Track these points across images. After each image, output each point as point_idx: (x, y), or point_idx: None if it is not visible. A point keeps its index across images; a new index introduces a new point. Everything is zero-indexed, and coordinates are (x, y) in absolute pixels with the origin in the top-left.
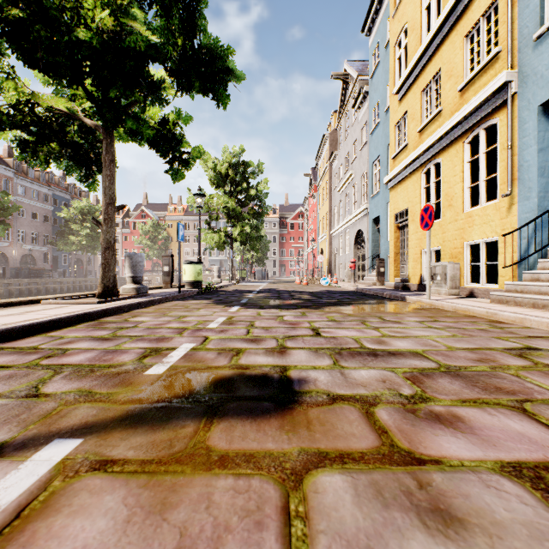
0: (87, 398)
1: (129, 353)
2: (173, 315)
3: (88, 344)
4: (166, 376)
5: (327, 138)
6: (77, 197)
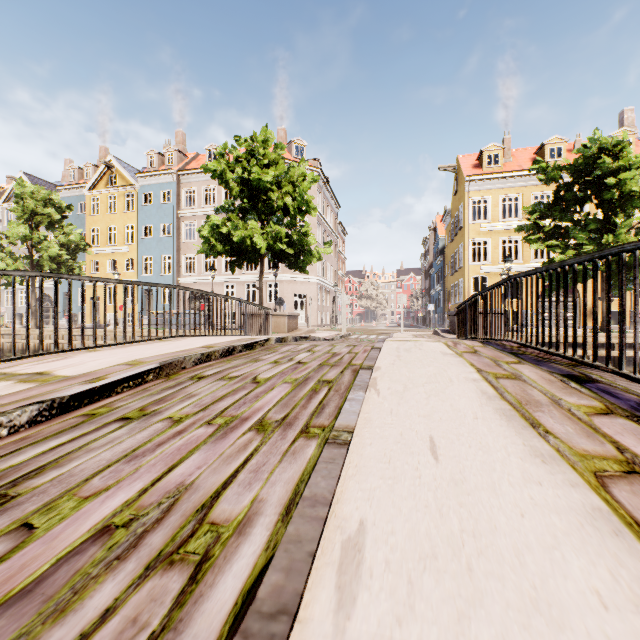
0: None
1: None
2: None
3: None
4: None
5: None
6: None
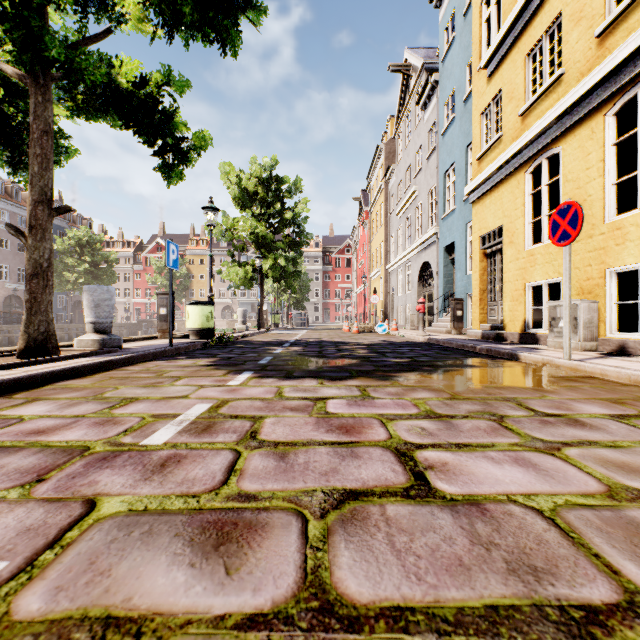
0: None
1: None
2: (112, 396)
3: None
4: None
5: (382, 150)
6: (77, 226)
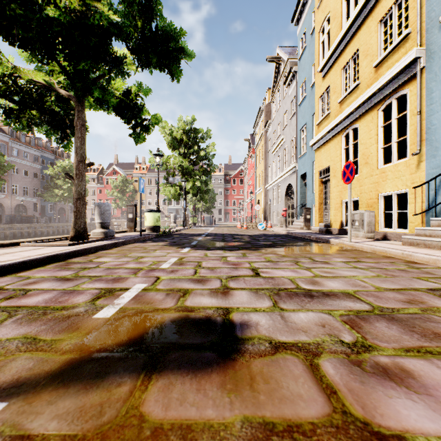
0: (30, 346)
1: (85, 294)
2: (132, 256)
3: (50, 284)
4: (114, 319)
5: (263, 110)
6: (61, 158)
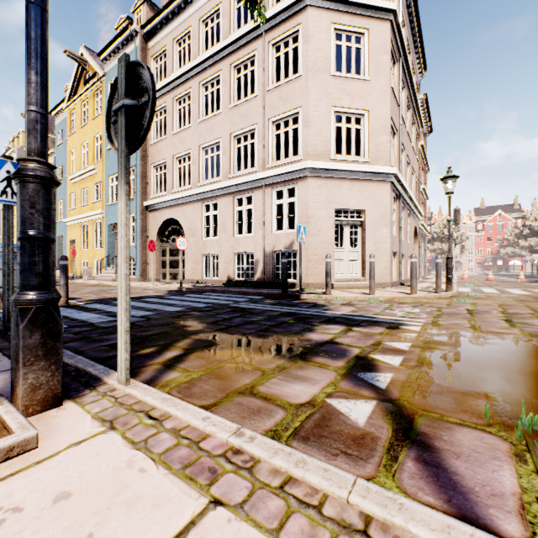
0: None
1: None
2: None
3: None
4: None
5: (15, 152)
6: None
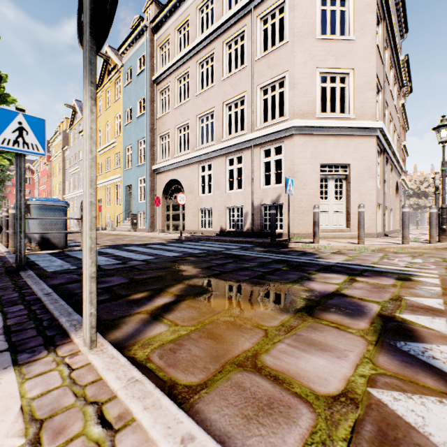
0: None
1: None
2: None
3: None
4: None
5: (61, 134)
6: None
